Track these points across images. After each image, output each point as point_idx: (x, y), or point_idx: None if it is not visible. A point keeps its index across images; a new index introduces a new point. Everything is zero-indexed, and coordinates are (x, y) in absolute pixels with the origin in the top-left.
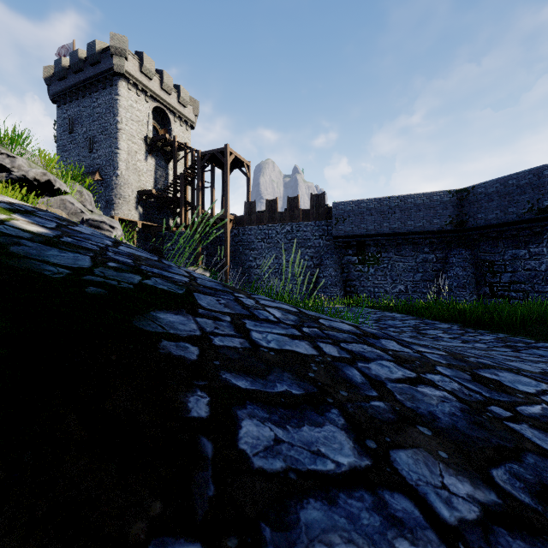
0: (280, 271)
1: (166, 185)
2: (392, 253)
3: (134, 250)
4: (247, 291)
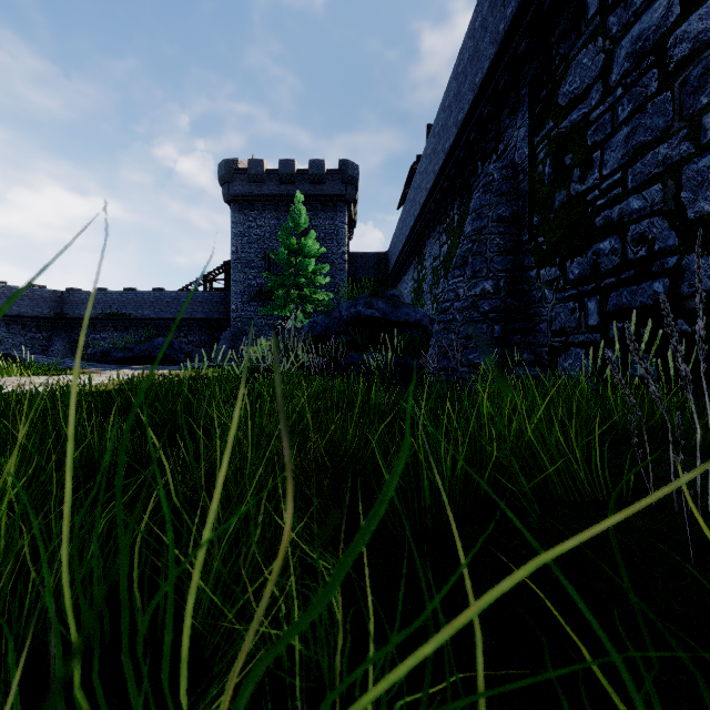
0: None
1: None
2: (2, 331)
3: None
4: None
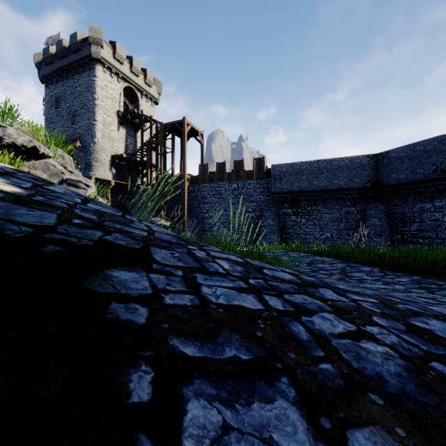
0: (228, 221)
1: (135, 150)
2: (320, 207)
3: (100, 207)
4: (200, 243)
